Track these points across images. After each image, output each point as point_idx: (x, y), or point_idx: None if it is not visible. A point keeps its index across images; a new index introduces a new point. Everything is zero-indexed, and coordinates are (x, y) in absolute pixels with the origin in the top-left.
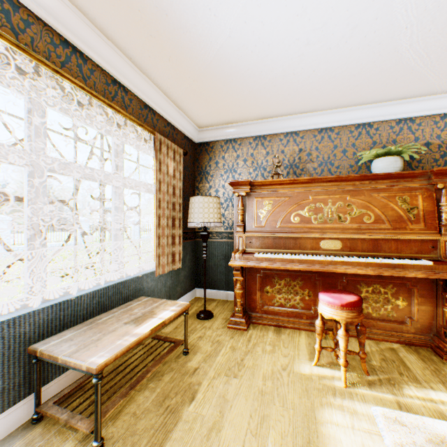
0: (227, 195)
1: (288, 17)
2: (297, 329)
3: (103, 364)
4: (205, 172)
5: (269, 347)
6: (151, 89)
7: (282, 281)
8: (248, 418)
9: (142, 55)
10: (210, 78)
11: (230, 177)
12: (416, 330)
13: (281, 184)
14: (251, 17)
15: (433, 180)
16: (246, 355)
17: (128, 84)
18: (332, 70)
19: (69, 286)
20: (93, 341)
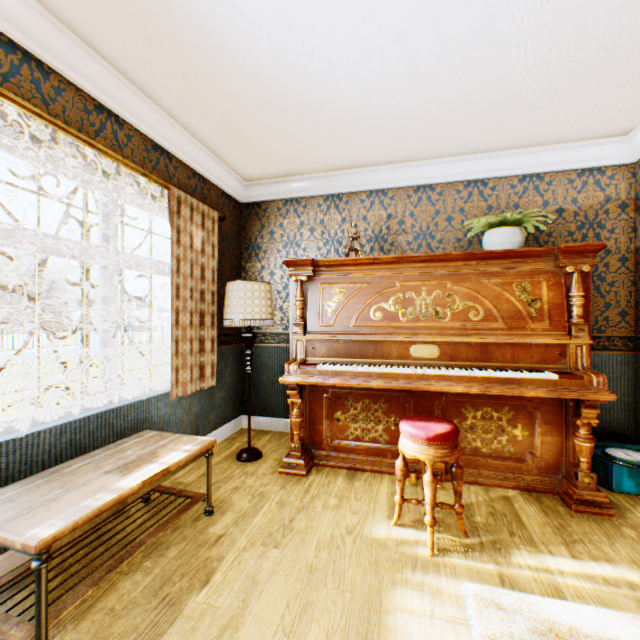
0: (286, 279)
1: (351, 23)
2: (379, 472)
3: (49, 538)
4: (255, 245)
5: (334, 500)
6: (164, 121)
7: (359, 403)
8: (284, 608)
9: (141, 70)
10: (250, 108)
11: (290, 253)
12: (540, 470)
13: (357, 265)
14: (296, 20)
15: (561, 261)
16: (298, 514)
17: (123, 112)
18: (424, 103)
19: (21, 418)
20: (45, 501)
